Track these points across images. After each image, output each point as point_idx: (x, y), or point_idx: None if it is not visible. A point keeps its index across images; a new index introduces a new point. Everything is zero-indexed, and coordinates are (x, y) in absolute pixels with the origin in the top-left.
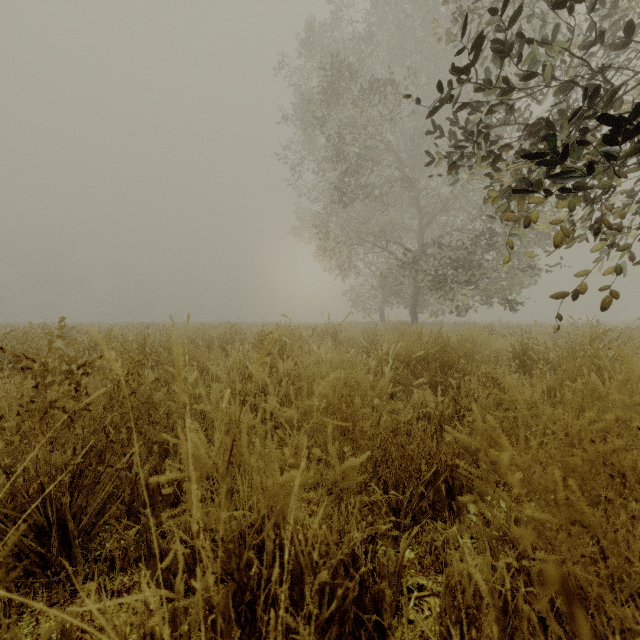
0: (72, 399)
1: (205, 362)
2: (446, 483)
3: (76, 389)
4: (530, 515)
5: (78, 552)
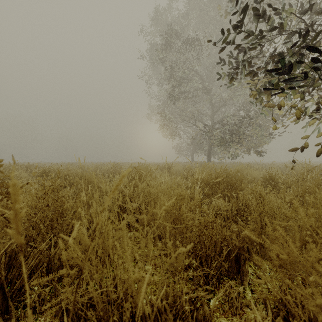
0: (9, 209)
1: (99, 183)
2: (235, 256)
3: (11, 203)
4: None
5: (11, 304)
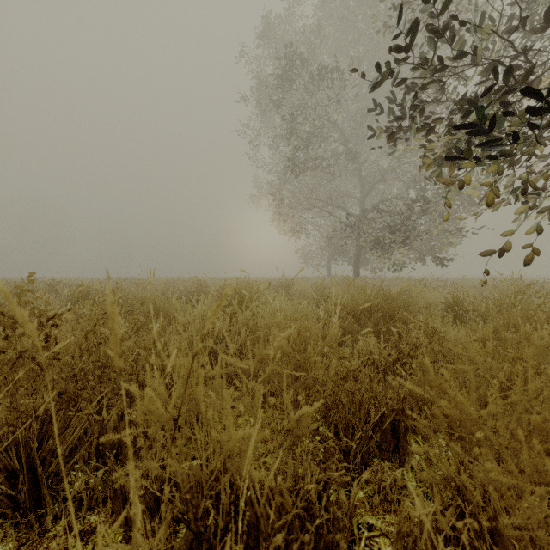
0: (42, 349)
1: (173, 312)
2: (391, 425)
3: (46, 340)
4: (494, 478)
5: (47, 494)
